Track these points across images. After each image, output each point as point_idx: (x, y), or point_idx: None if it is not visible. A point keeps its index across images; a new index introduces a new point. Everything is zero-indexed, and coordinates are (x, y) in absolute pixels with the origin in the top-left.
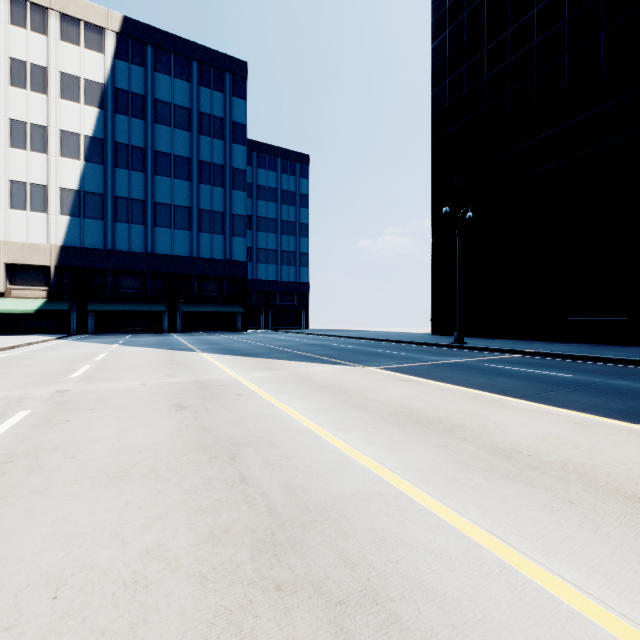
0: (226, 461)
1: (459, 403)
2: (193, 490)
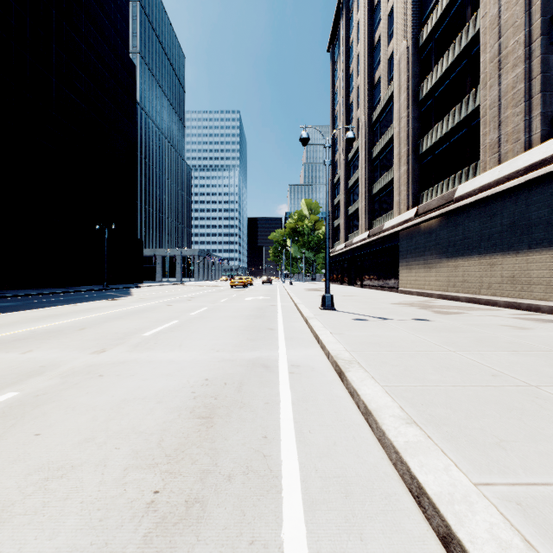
0: (122, 316)
1: (4, 318)
2: (138, 315)
